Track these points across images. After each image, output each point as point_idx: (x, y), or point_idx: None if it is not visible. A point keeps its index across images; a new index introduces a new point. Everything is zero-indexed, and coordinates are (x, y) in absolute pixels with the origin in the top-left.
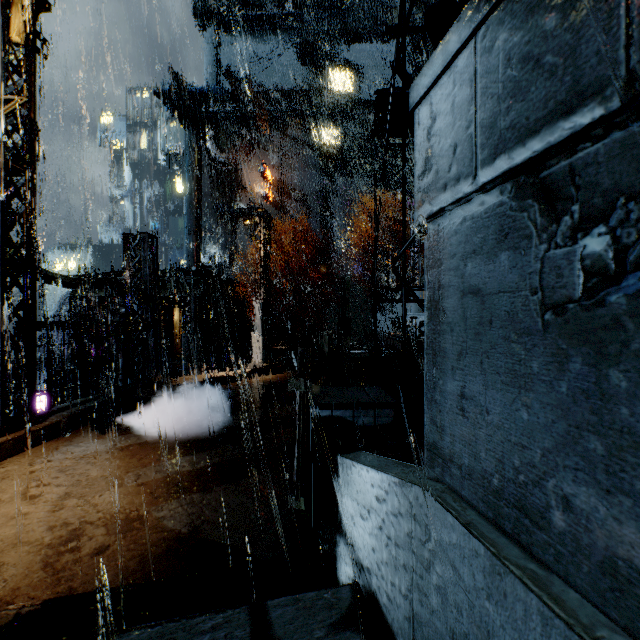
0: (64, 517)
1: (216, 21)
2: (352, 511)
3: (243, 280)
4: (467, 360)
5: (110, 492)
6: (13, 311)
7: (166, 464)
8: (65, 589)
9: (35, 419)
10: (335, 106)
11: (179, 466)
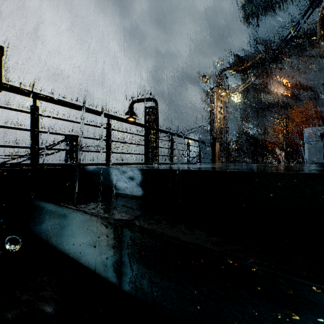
0: None
1: (256, 17)
2: None
3: (271, 140)
4: (305, 153)
5: None
6: (226, 155)
7: None
8: None
9: None
10: None
11: None
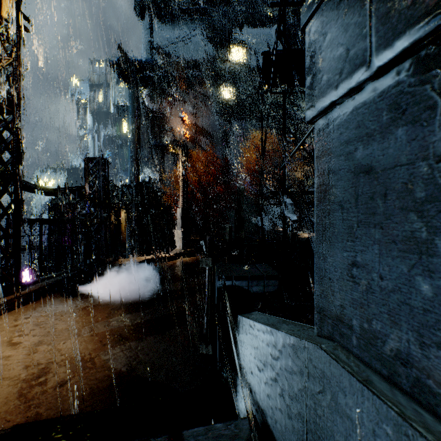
0: (36, 359)
1: (150, 13)
2: (250, 359)
3: (169, 192)
4: (358, 232)
5: (71, 340)
6: (4, 210)
7: (112, 320)
8: (33, 414)
9: (20, 288)
10: (232, 72)
11: (121, 321)
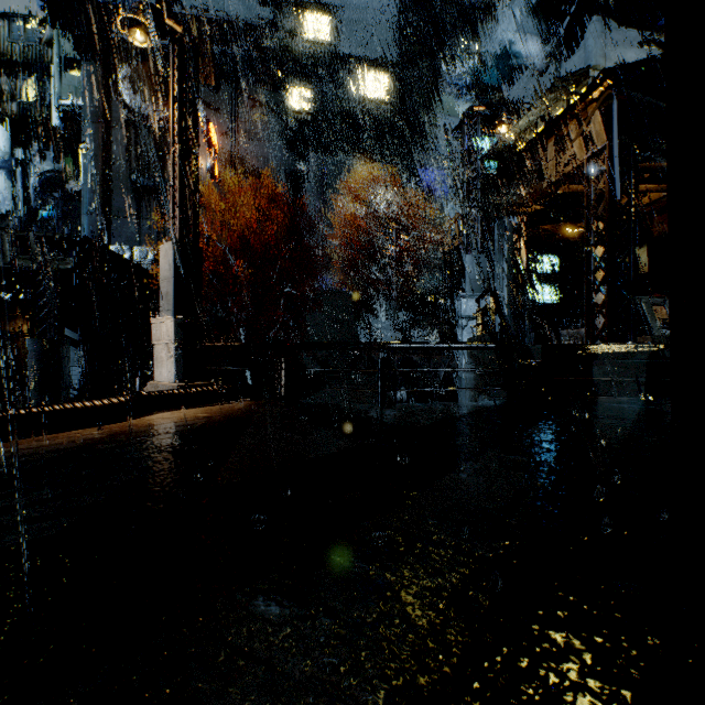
0: None
1: None
2: None
3: None
4: None
5: None
6: None
7: None
8: None
9: None
10: (306, 56)
11: None
